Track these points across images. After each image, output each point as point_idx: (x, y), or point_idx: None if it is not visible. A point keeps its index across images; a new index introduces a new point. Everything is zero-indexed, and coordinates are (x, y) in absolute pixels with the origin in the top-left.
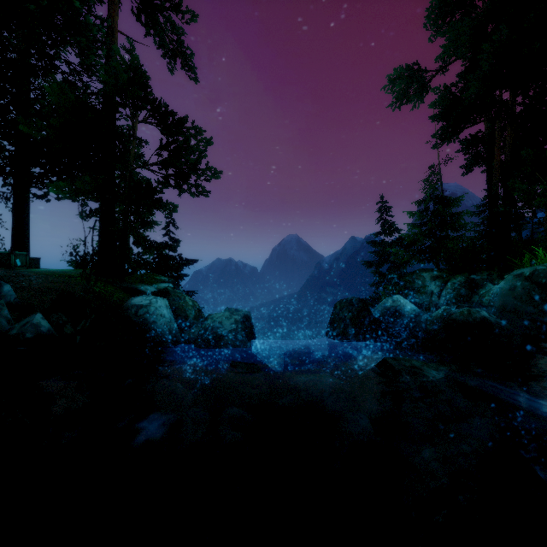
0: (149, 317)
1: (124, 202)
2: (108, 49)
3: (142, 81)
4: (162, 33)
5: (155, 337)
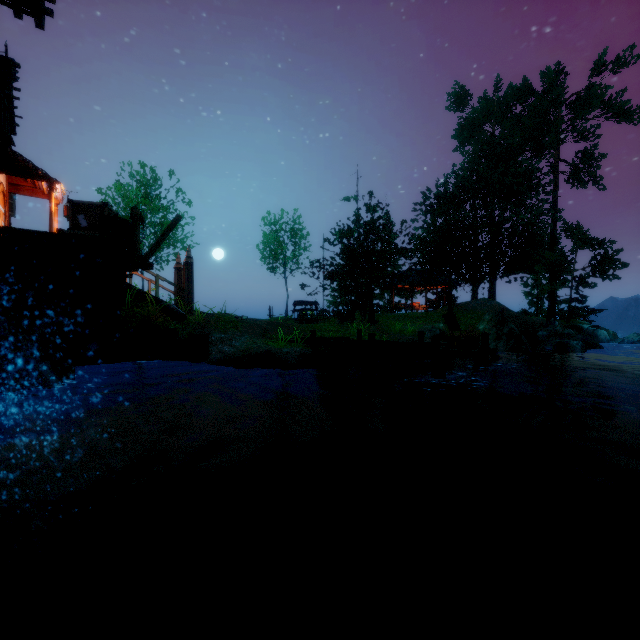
0: (598, 334)
1: (570, 287)
2: (553, 209)
3: (584, 238)
4: (582, 183)
5: (600, 341)
